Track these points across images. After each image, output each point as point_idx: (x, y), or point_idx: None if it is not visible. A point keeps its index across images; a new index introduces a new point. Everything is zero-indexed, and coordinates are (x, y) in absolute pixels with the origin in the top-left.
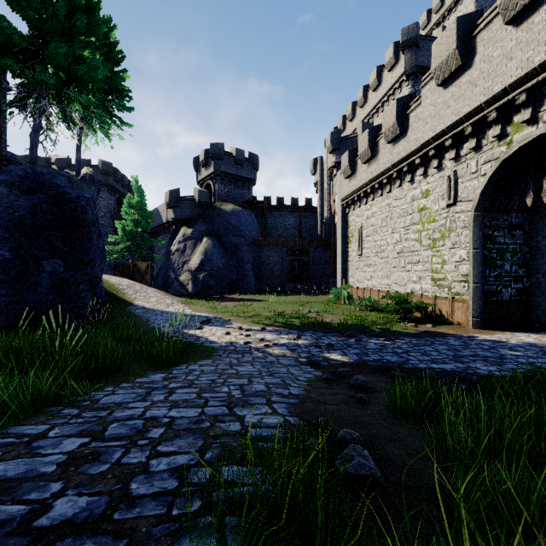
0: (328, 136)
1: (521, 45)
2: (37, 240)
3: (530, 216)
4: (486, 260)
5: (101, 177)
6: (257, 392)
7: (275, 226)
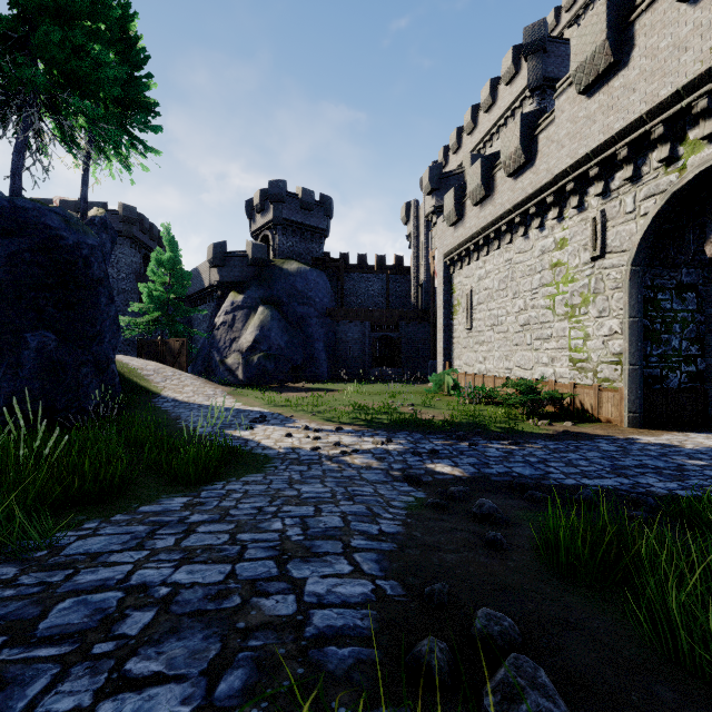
0: (426, 171)
1: (701, 30)
2: (17, 303)
3: (706, 272)
4: (647, 333)
5: (122, 227)
6: (328, 529)
7: (354, 292)
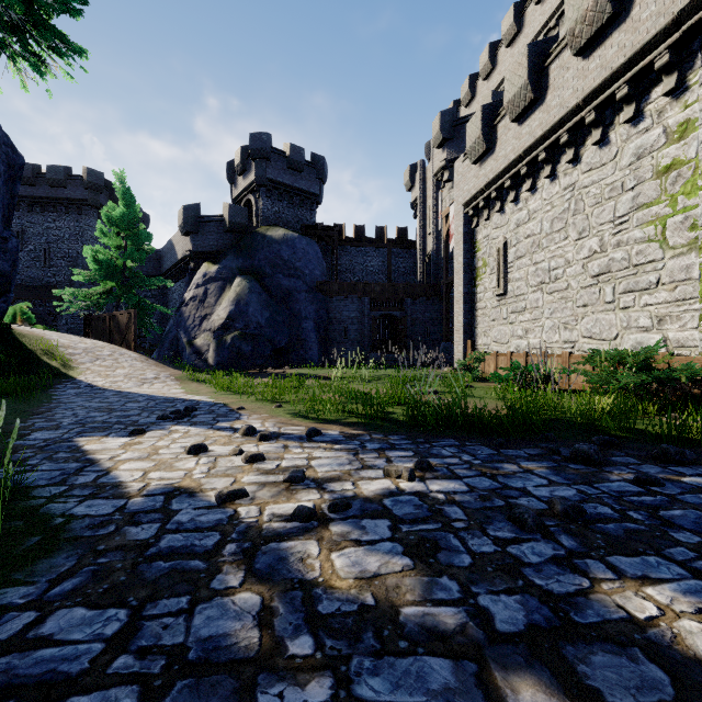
0: (436, 118)
1: None
2: None
3: None
4: None
5: (87, 194)
6: None
7: (351, 268)
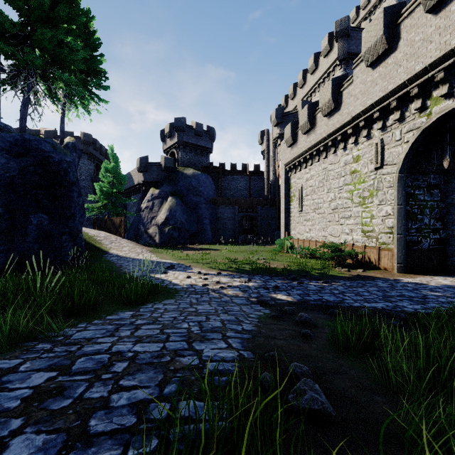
0: (273, 111)
1: (440, 30)
2: (25, 197)
3: (445, 177)
4: (409, 215)
5: (83, 147)
6: (213, 328)
7: (228, 187)
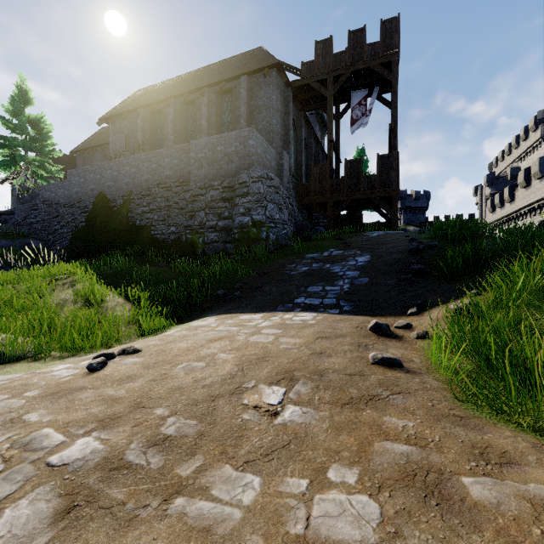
0: (484, 177)
1: (540, 188)
2: None
3: None
4: None
5: None
6: None
7: None
